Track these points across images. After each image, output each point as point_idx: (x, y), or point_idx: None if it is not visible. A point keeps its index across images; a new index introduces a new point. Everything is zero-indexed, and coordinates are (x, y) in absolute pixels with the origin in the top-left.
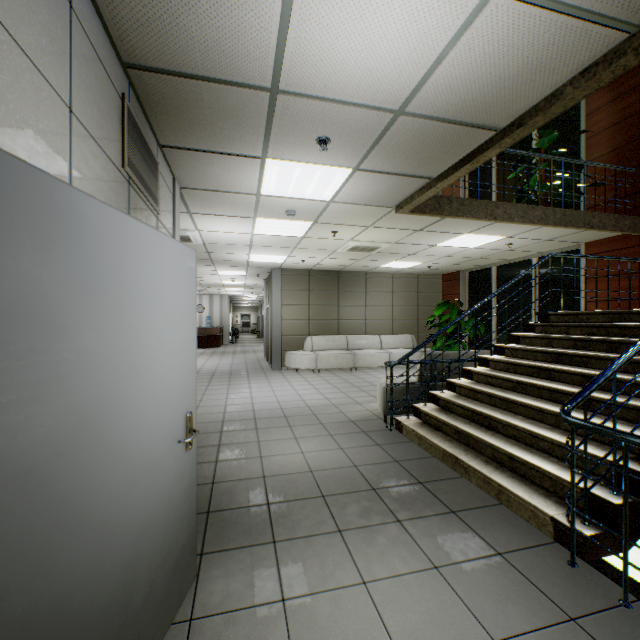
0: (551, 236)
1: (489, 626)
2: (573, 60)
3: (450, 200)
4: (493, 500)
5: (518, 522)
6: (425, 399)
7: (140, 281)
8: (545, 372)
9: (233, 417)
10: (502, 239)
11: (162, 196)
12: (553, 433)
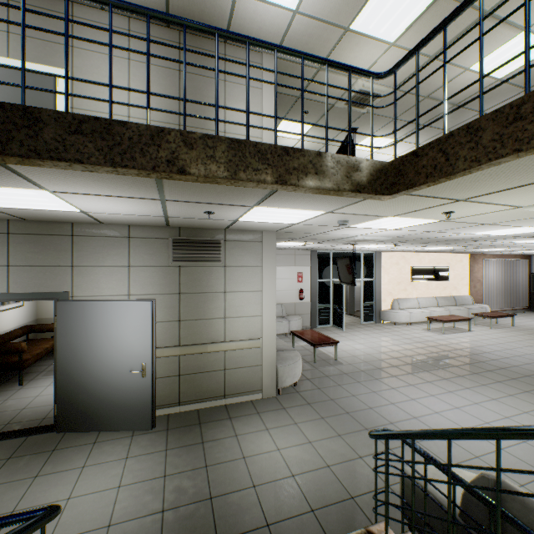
0: None
1: None
2: None
3: (474, 128)
4: None
5: None
6: None
7: (113, 318)
8: None
9: (343, 401)
10: None
11: (235, 251)
12: None
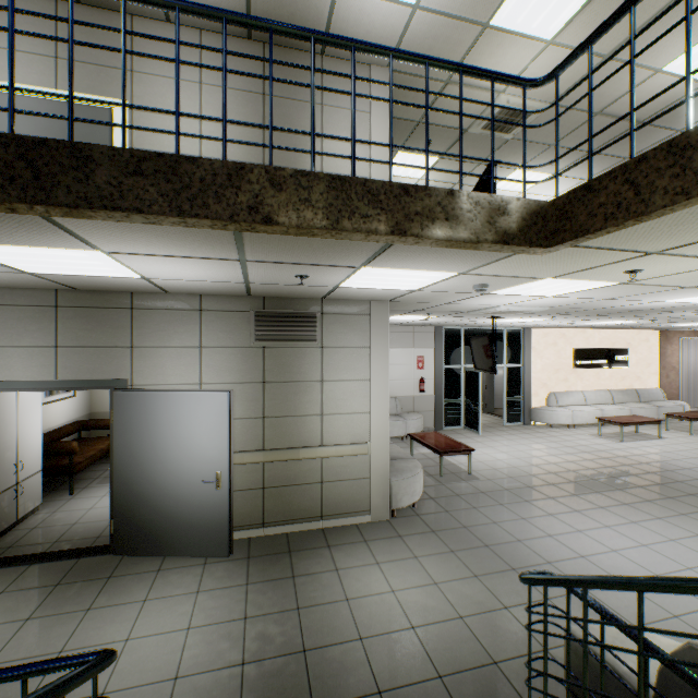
0: None
1: (113, 695)
2: None
3: (680, 146)
4: None
5: None
6: None
7: (181, 413)
8: None
9: (481, 530)
10: None
11: (335, 328)
12: None
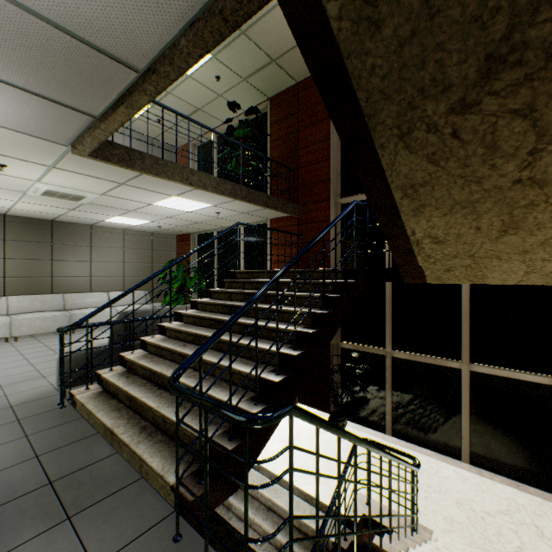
0: (246, 210)
1: None
2: (174, 0)
3: (143, 155)
4: (136, 476)
5: (148, 499)
6: (111, 363)
7: None
8: (220, 323)
9: None
10: (210, 207)
11: None
12: (206, 384)
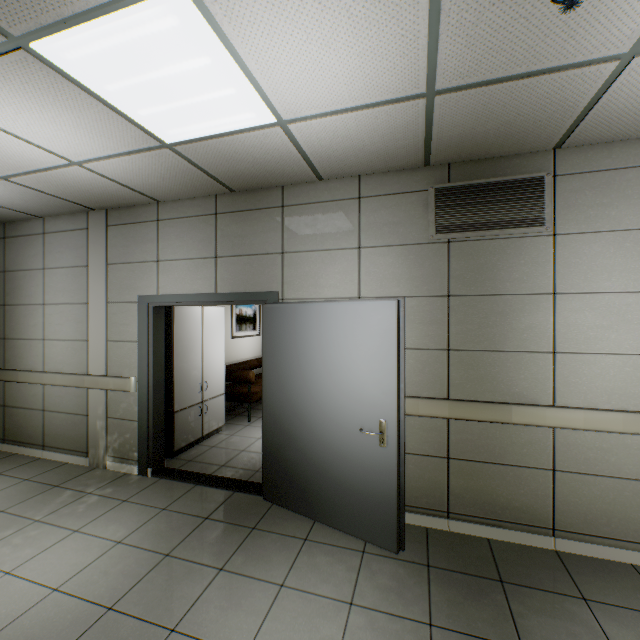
0: None
1: None
2: None
3: None
4: None
5: None
6: None
7: (333, 331)
8: None
9: None
10: None
11: (582, 198)
12: None
